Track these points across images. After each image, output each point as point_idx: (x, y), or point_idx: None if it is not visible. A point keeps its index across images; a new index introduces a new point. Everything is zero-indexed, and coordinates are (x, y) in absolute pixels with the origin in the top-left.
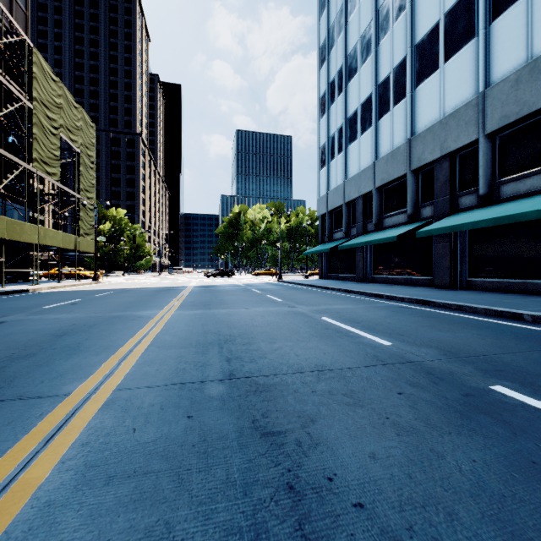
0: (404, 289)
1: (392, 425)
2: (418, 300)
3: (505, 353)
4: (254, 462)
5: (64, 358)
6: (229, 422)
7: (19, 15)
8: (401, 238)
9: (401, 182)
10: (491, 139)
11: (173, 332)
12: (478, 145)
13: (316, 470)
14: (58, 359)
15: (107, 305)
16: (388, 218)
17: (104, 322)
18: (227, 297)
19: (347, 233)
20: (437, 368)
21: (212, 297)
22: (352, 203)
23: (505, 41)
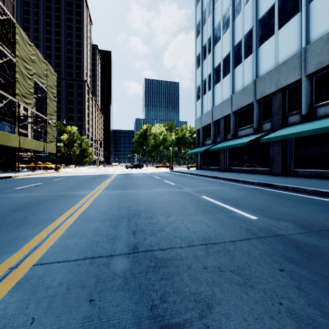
0: (252, 176)
1: (289, 315)
2: (265, 184)
3: None
4: None
5: (7, 231)
6: (128, 308)
7: (9, 4)
8: (249, 144)
9: (249, 107)
10: (310, 78)
11: (97, 208)
12: (300, 83)
13: None
14: (3, 232)
15: (58, 187)
16: (240, 131)
17: (51, 199)
18: (138, 182)
19: (214, 141)
20: (302, 242)
21: (128, 181)
22: (217, 122)
23: (319, 14)
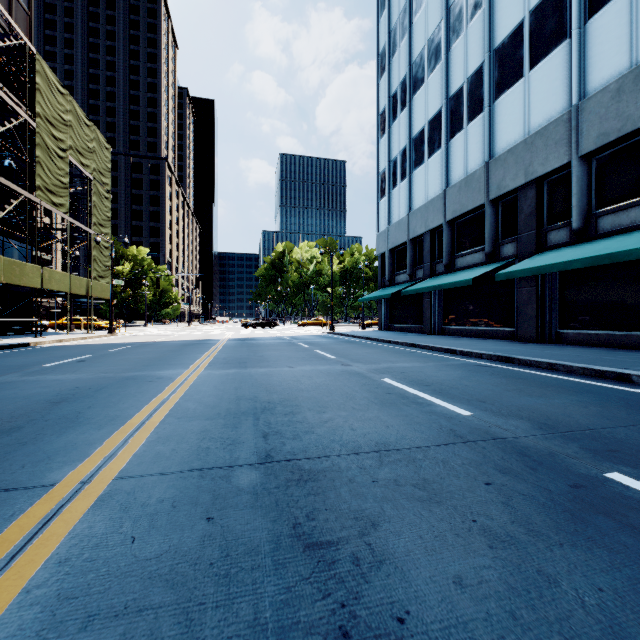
0: (481, 343)
1: (482, 532)
2: (500, 357)
3: (616, 427)
4: (293, 592)
5: (57, 433)
6: (262, 527)
7: (20, 15)
8: (476, 282)
9: (477, 214)
10: (587, 161)
11: (198, 398)
12: (570, 169)
13: (381, 605)
14: (49, 435)
15: (122, 363)
16: (461, 257)
17: (114, 385)
18: (268, 353)
19: (411, 276)
20: (532, 448)
21: (250, 352)
22: (418, 239)
23: (603, 43)
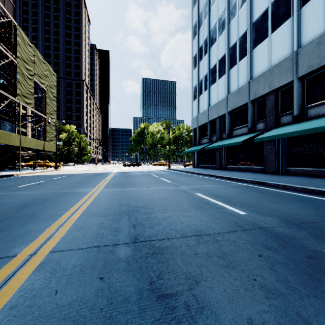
0: (246, 174)
1: (260, 287)
2: (257, 182)
3: None
4: None
5: (21, 225)
6: (132, 283)
7: (9, 6)
8: (243, 143)
9: (244, 108)
10: (301, 80)
11: (99, 204)
12: (292, 84)
13: None
14: (16, 225)
15: (60, 185)
16: (235, 130)
17: (55, 197)
18: (136, 180)
19: (210, 140)
20: (282, 233)
21: (126, 179)
22: (213, 121)
23: (310, 19)
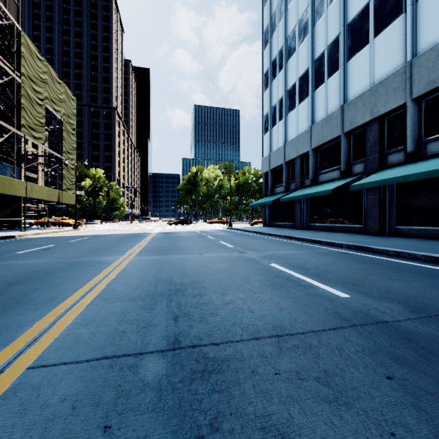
0: (339, 236)
1: None
2: (356, 246)
3: None
4: None
5: None
6: None
7: (12, 6)
8: (334, 192)
9: (335, 143)
10: (418, 102)
11: (126, 280)
12: (405, 109)
13: None
14: None
15: (75, 250)
16: (323, 174)
17: (63, 268)
18: (184, 243)
19: (286, 188)
20: (415, 333)
21: (171, 242)
22: (291, 162)
23: (431, 15)
